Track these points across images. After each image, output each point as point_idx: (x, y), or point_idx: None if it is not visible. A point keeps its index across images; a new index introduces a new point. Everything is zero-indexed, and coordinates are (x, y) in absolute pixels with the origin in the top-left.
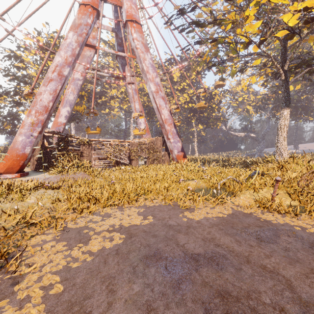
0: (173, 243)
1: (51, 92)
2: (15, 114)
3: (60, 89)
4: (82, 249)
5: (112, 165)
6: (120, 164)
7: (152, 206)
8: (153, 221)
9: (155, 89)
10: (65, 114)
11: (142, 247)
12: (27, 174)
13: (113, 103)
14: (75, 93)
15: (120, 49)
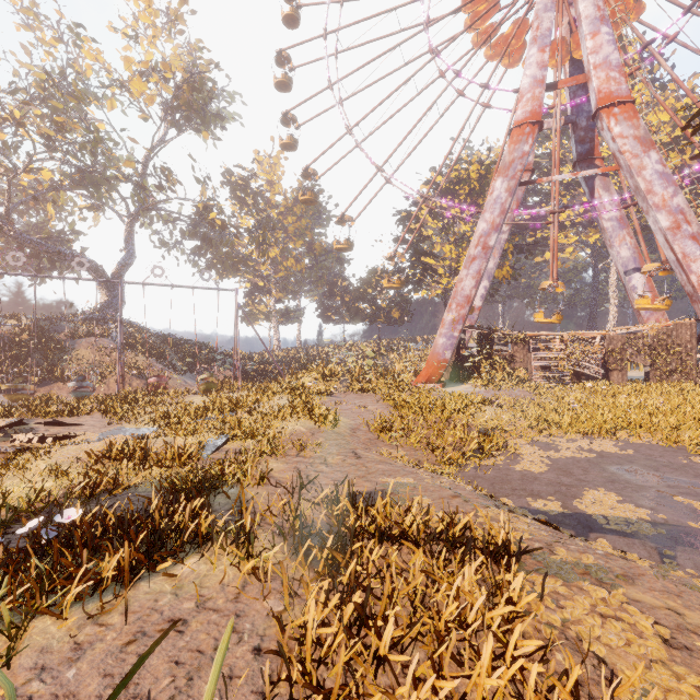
0: (651, 469)
1: (473, 275)
2: (402, 293)
3: (484, 268)
4: (555, 453)
5: (566, 379)
6: (584, 377)
7: (639, 443)
8: (634, 454)
9: (671, 223)
10: (481, 293)
11: (614, 463)
12: (445, 385)
13: (562, 238)
14: (497, 256)
15: (582, 149)
